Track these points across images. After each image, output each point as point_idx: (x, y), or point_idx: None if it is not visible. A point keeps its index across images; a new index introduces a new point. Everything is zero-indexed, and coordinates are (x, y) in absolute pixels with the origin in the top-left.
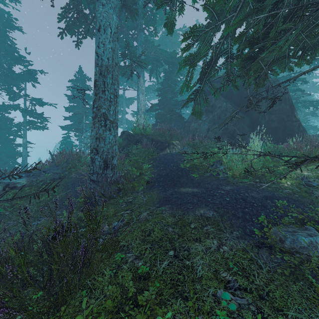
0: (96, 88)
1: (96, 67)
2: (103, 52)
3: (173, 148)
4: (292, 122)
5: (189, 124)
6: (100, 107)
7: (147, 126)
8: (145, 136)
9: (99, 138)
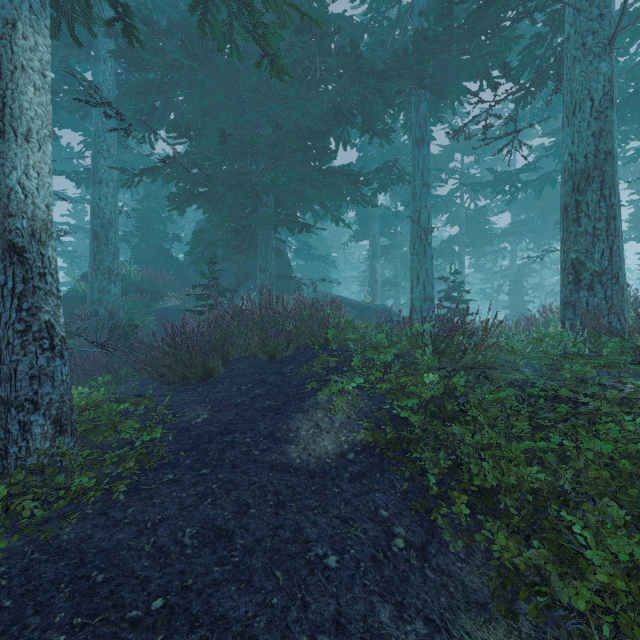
0: (99, 240)
1: (98, 219)
2: (105, 205)
3: (168, 301)
4: (290, 281)
5: (186, 270)
6: (103, 260)
7: (132, 272)
8: (132, 285)
9: (104, 290)
